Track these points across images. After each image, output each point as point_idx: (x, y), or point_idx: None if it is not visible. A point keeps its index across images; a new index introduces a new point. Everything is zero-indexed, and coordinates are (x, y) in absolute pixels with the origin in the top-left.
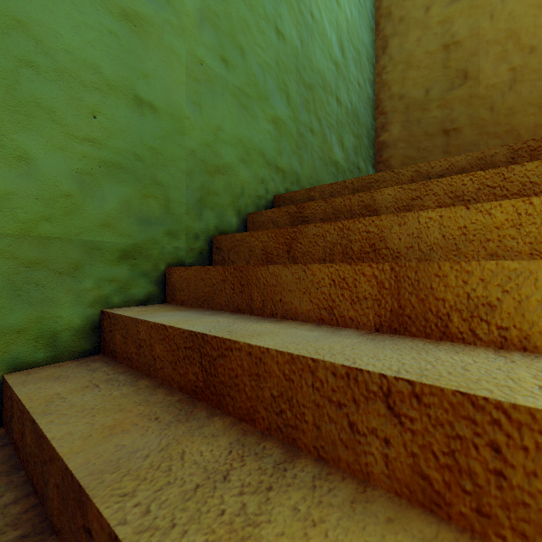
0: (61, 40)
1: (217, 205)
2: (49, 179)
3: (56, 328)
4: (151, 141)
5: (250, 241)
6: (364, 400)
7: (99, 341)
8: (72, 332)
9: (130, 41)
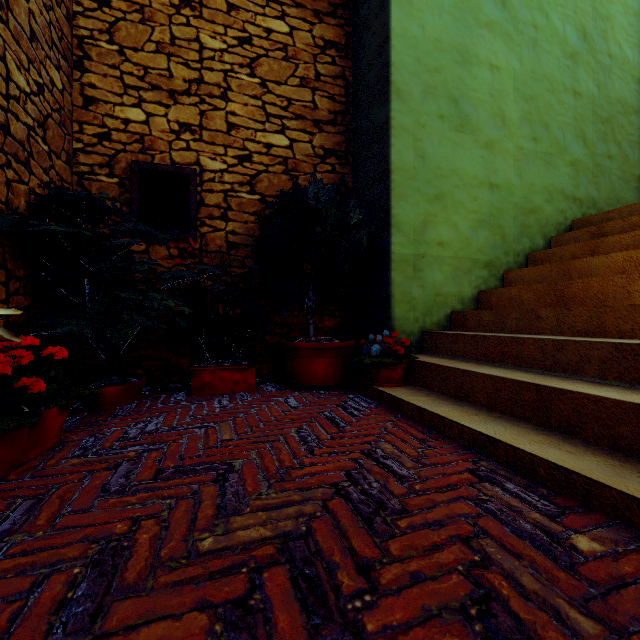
0: (465, 171)
1: (530, 234)
2: (461, 233)
3: (463, 296)
4: (496, 205)
5: (560, 253)
6: (632, 283)
7: (476, 306)
8: (468, 299)
9: (488, 156)
